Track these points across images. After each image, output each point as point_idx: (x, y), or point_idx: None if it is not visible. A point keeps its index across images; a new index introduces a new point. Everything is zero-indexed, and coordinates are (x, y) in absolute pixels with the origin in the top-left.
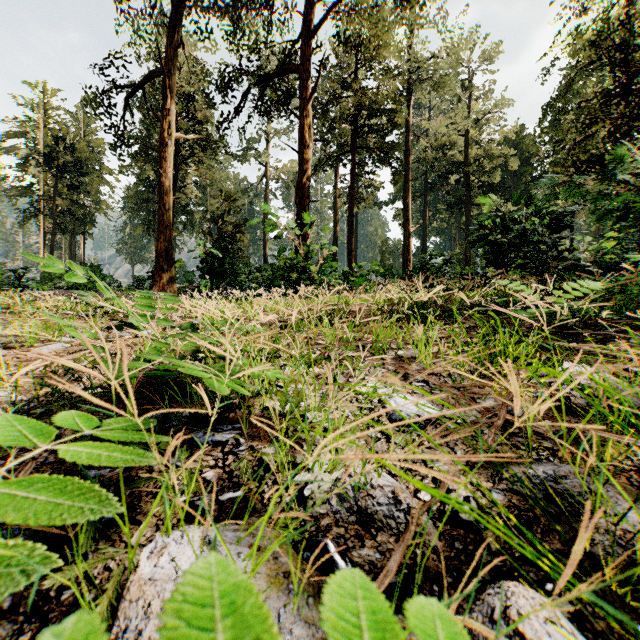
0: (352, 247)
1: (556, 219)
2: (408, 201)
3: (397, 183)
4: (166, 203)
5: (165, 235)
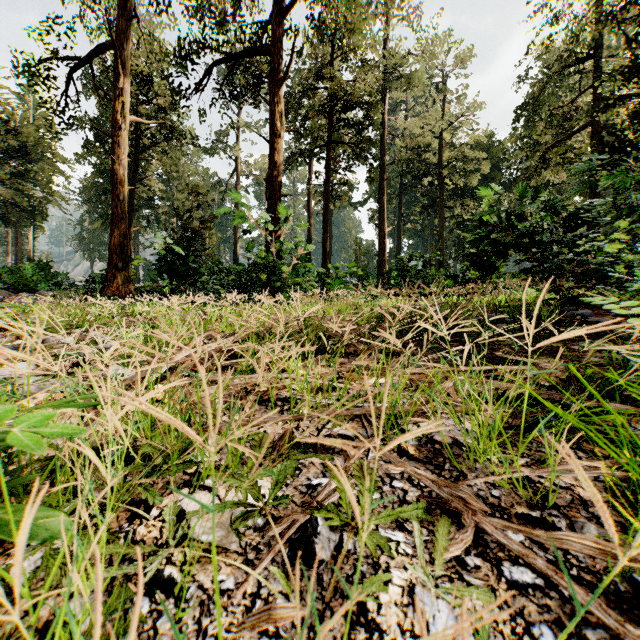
0: (327, 246)
1: (572, 215)
2: (383, 201)
3: (373, 181)
4: (121, 194)
5: (120, 229)
